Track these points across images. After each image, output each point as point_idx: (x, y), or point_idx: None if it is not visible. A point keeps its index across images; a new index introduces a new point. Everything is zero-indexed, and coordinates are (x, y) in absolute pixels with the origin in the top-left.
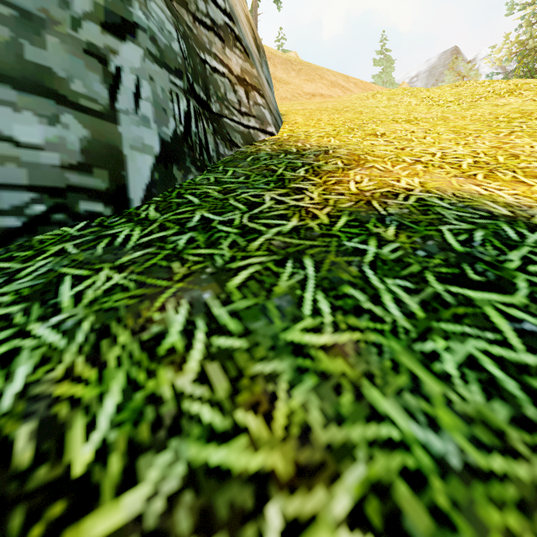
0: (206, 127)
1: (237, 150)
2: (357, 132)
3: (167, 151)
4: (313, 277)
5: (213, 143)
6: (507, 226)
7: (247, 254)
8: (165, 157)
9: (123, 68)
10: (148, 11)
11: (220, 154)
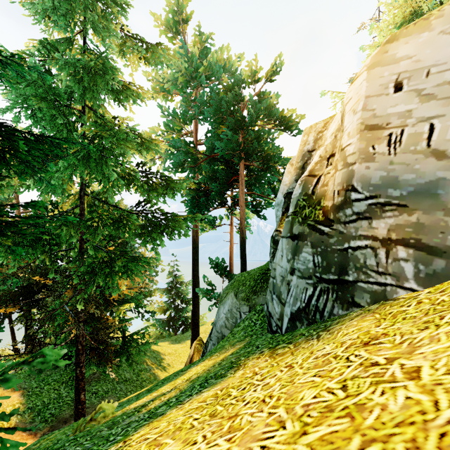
0: (330, 297)
1: (354, 309)
2: (399, 324)
3: (293, 316)
4: (224, 366)
5: (330, 306)
6: (201, 389)
7: (239, 358)
8: (293, 318)
9: (292, 285)
10: (299, 259)
11: (332, 314)
